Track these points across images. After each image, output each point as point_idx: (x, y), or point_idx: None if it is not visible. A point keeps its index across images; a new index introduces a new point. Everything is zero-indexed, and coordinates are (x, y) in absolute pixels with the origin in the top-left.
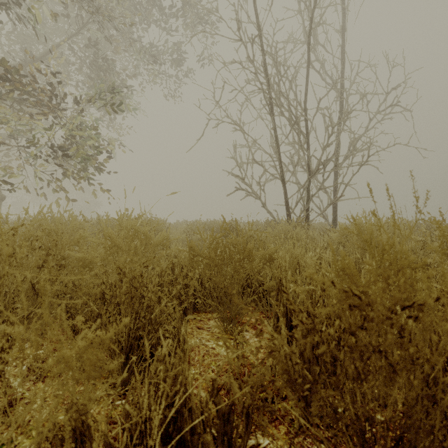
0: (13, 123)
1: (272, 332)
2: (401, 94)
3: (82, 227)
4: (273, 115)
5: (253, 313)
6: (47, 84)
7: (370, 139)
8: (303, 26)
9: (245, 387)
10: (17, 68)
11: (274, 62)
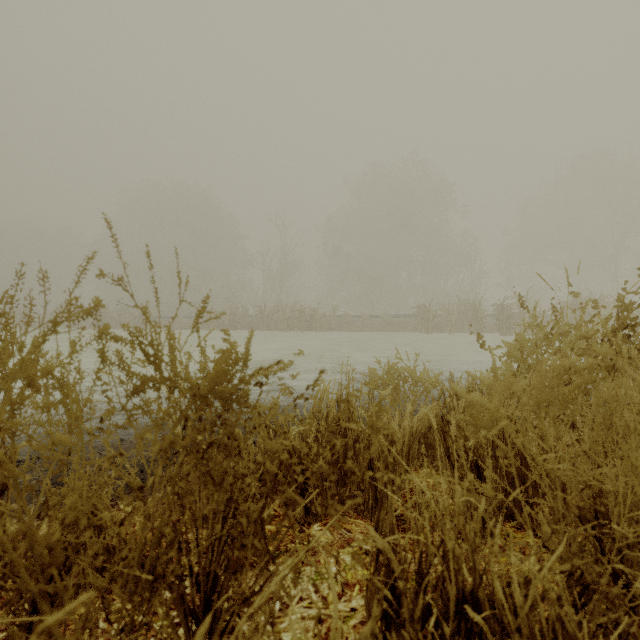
0: None
1: None
2: None
3: None
4: None
5: None
6: None
7: None
8: None
9: None
10: None
11: None
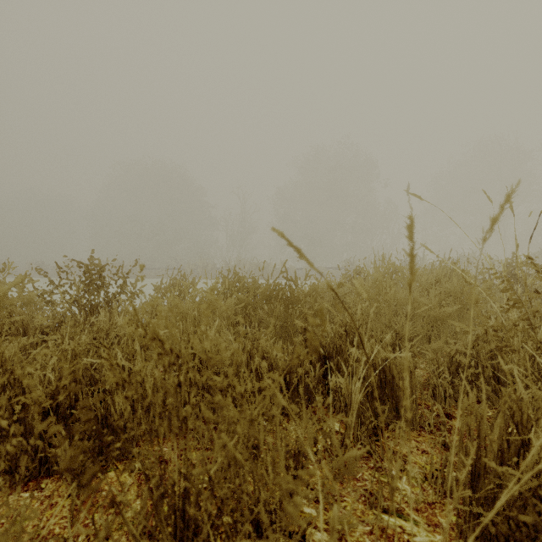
0: None
1: None
2: None
3: None
4: None
5: None
6: None
7: None
8: None
9: None
10: None
11: None
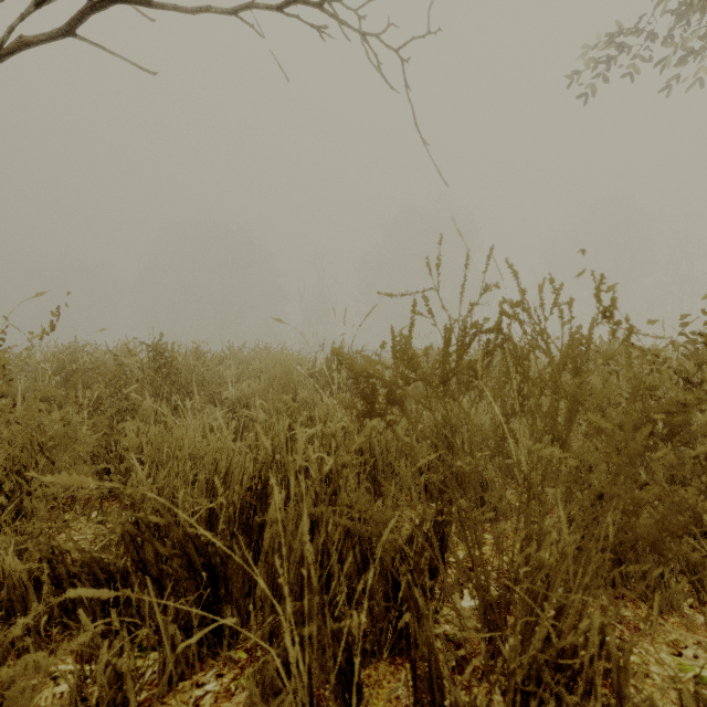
0: None
1: None
2: None
3: None
4: None
5: None
6: None
7: None
8: None
9: None
10: None
11: None
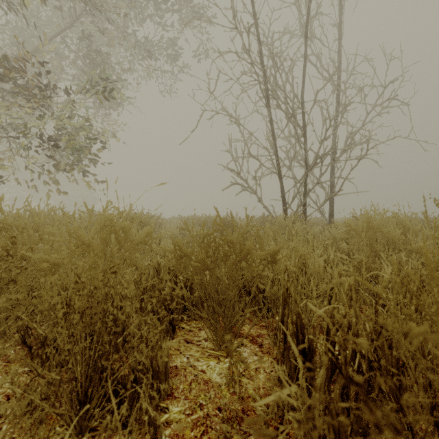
0: (2, 115)
1: (275, 347)
2: (398, 87)
3: (64, 222)
4: (269, 107)
5: (252, 326)
6: (37, 75)
7: (369, 132)
8: (299, 19)
9: (243, 438)
10: (5, 58)
11: (270, 54)
